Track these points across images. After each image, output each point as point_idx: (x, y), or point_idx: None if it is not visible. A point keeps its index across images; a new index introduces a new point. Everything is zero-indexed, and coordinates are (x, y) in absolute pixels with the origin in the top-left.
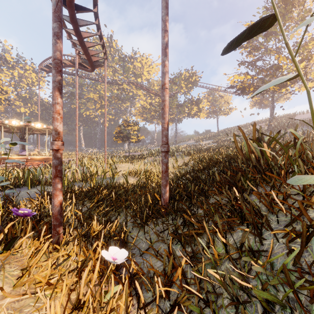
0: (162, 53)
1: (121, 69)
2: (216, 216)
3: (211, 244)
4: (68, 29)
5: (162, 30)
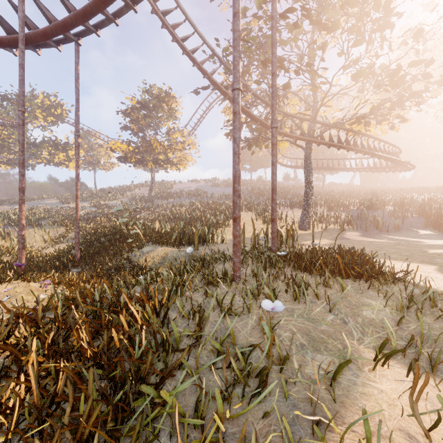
0: (76, 178)
1: None
2: (110, 254)
3: (108, 261)
4: None
5: (76, 166)
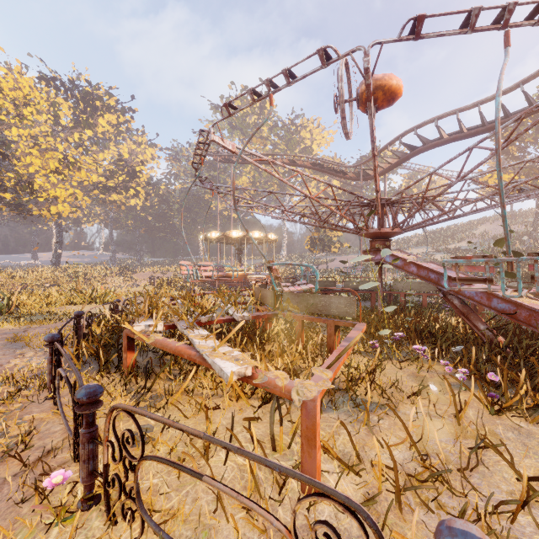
0: None
1: (282, 143)
2: None
3: None
4: (386, 157)
5: None
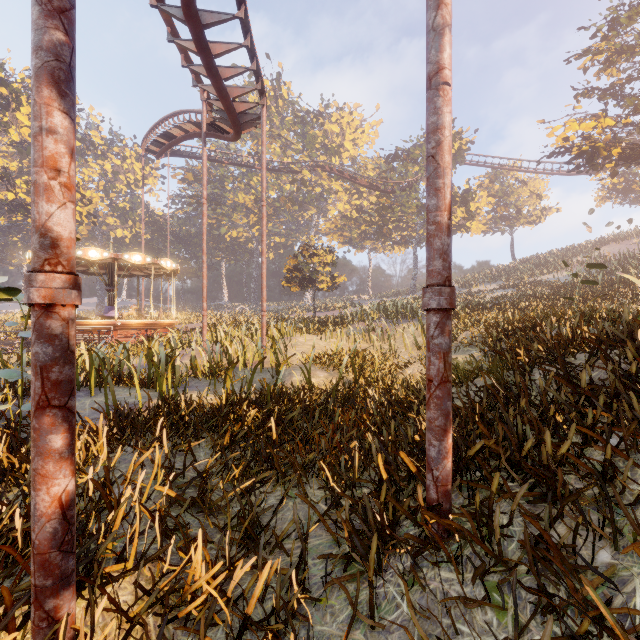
0: None
1: (298, 141)
2: None
3: None
4: (183, 40)
5: None
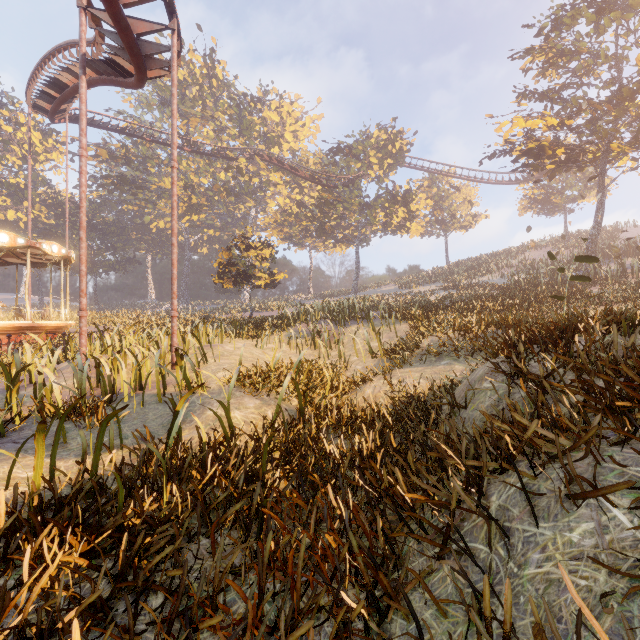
0: None
1: (234, 126)
2: None
3: None
4: None
5: None
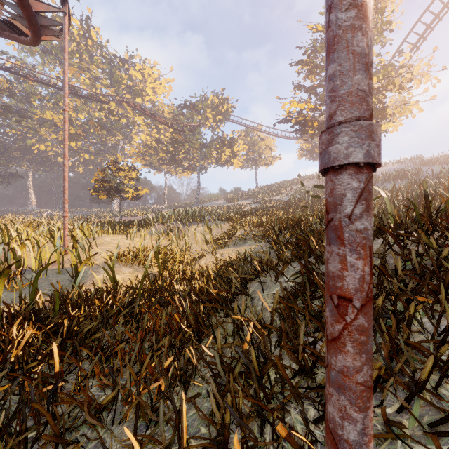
0: None
1: (106, 78)
2: None
3: None
4: None
5: None
